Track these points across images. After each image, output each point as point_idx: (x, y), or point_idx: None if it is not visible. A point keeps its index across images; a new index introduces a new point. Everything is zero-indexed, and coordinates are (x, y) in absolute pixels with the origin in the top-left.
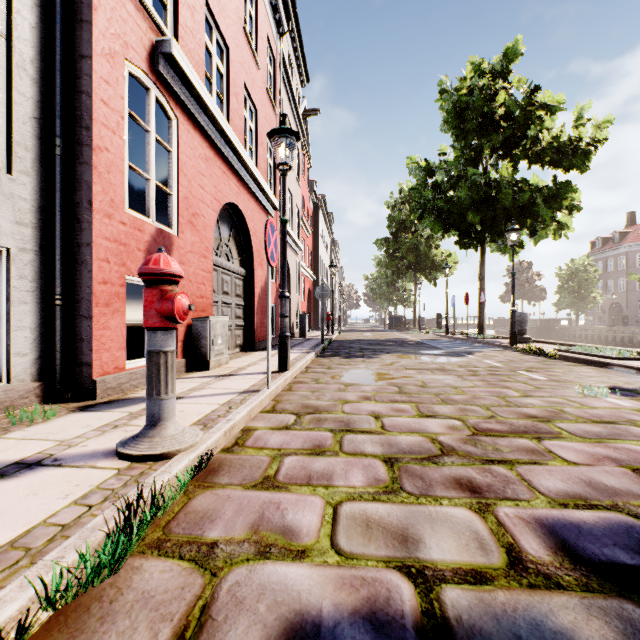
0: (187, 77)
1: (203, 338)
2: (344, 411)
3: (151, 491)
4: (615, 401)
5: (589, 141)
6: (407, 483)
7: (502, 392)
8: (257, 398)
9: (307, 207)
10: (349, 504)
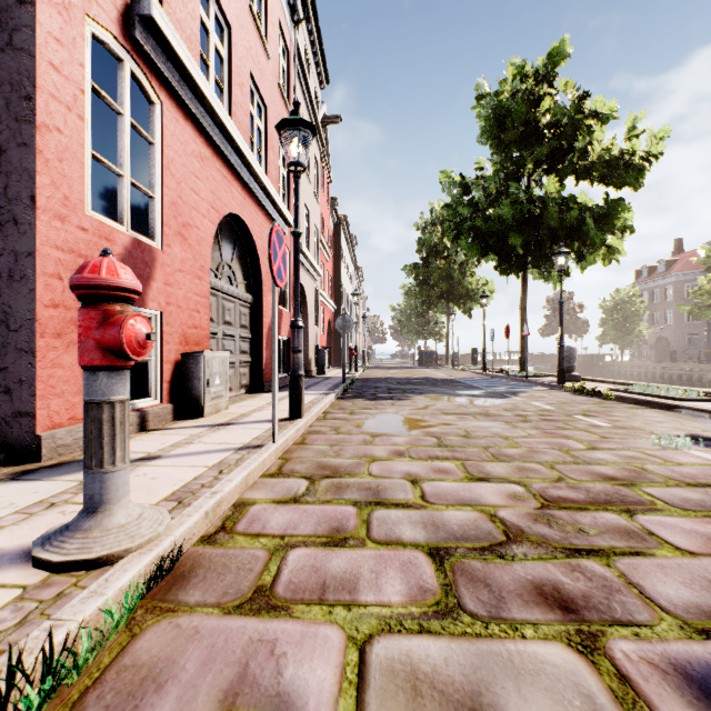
0: (174, 50)
1: (196, 378)
2: (371, 473)
3: (43, 653)
4: (702, 454)
5: (643, 155)
6: (467, 595)
7: (563, 443)
8: (258, 457)
9: (327, 227)
10: (383, 641)
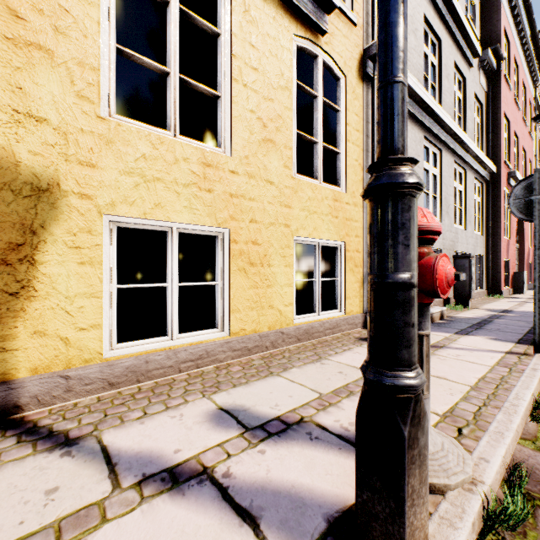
0: (516, 178)
1: (519, 280)
2: None
3: None
4: None
5: None
6: None
7: None
8: None
9: None
10: None
